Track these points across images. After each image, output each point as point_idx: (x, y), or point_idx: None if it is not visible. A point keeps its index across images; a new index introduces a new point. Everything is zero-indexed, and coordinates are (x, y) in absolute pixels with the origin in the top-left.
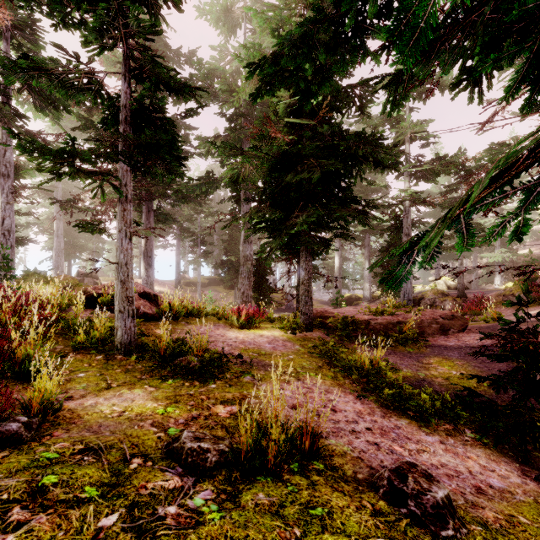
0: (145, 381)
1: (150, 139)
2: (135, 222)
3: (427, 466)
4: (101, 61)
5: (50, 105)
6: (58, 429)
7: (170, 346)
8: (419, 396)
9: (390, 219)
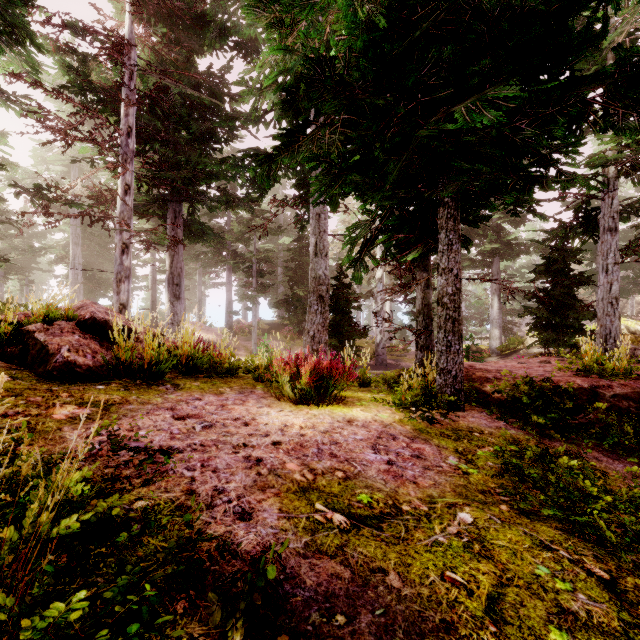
0: None
1: None
2: None
3: None
4: None
5: (9, 36)
6: None
7: None
8: None
9: (572, 206)
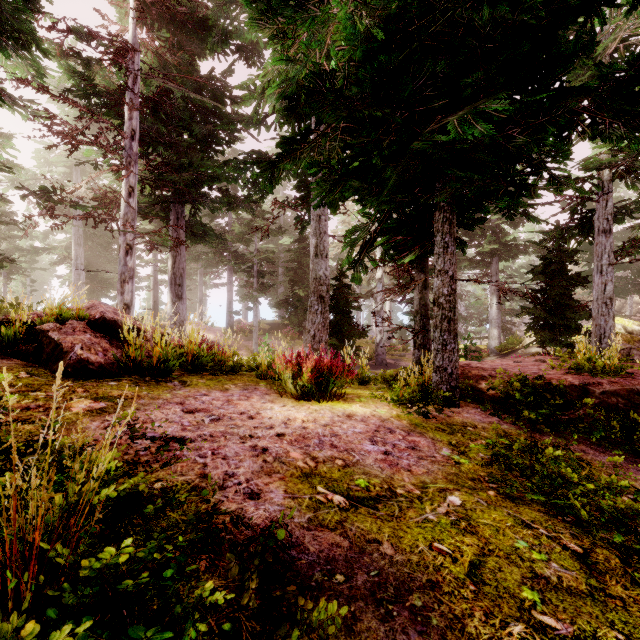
0: None
1: None
2: None
3: None
4: None
5: (16, 42)
6: None
7: None
8: None
9: (568, 208)
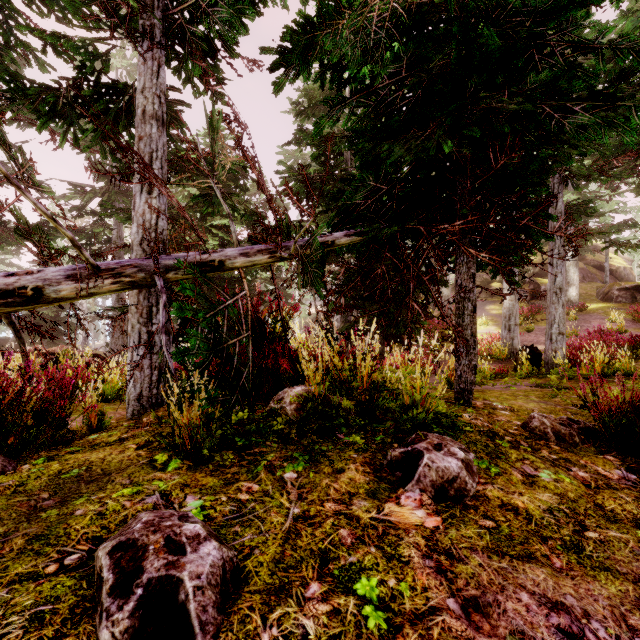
0: None
1: None
2: None
3: None
4: None
5: None
6: None
7: None
8: None
9: None
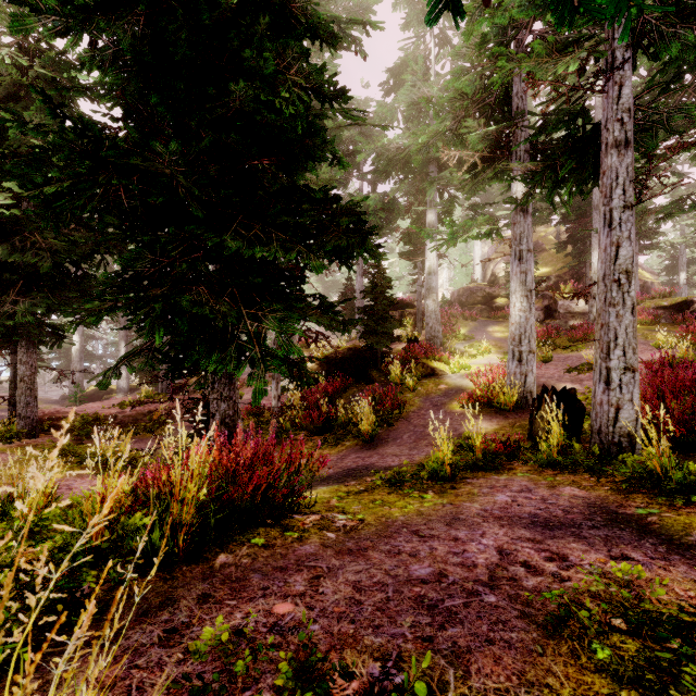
0: None
1: None
2: None
3: None
4: None
5: None
6: None
7: None
8: None
9: None
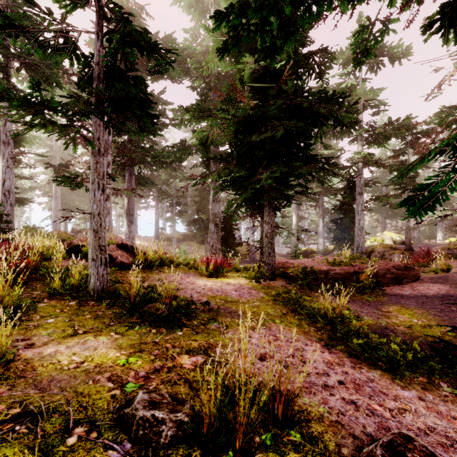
0: (112, 328)
1: (121, 93)
2: (110, 176)
3: (414, 431)
4: (89, 44)
5: (44, 82)
6: (2, 386)
7: (140, 293)
8: (386, 346)
9: (344, 180)
